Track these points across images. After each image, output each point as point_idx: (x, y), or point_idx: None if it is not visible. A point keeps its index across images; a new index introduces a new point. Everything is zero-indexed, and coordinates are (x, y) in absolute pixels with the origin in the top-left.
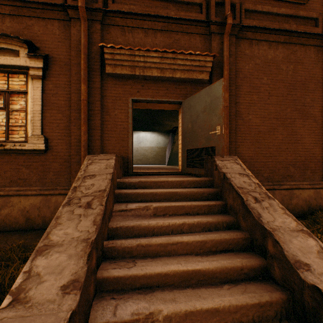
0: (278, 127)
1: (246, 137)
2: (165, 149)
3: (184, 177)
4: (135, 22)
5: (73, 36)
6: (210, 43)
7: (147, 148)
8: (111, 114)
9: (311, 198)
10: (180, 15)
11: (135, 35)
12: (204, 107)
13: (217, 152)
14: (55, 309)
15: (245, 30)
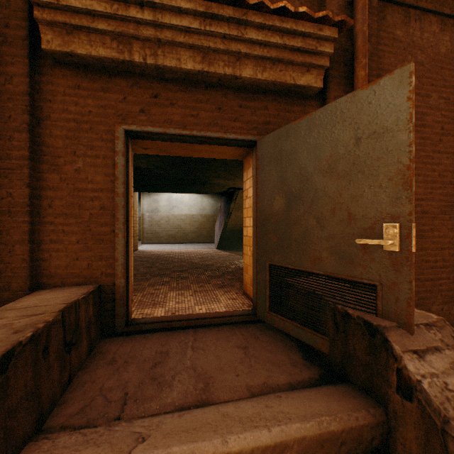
0: None
1: None
2: (214, 218)
3: (271, 366)
4: None
5: None
6: (322, 4)
7: (185, 216)
8: (66, 170)
9: None
10: None
11: None
12: (330, 158)
13: (387, 308)
14: None
15: None
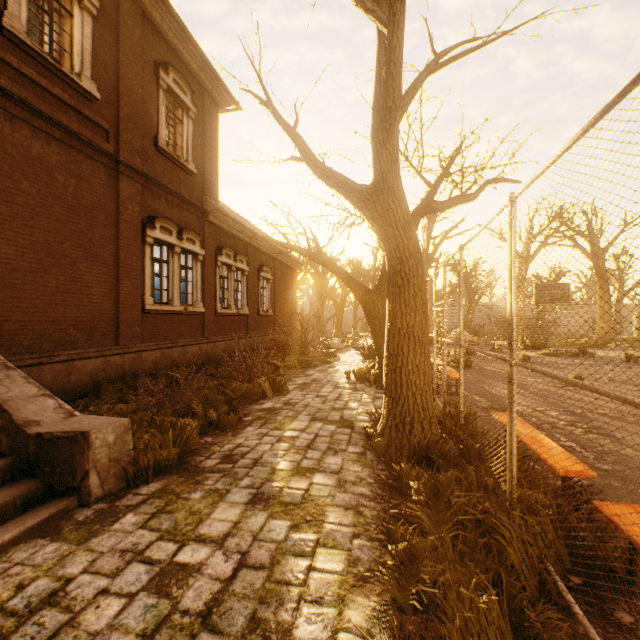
0: (52, 268)
1: None
2: None
3: None
4: None
5: None
6: None
7: None
8: None
9: (100, 370)
10: None
11: None
12: None
13: None
14: None
15: None
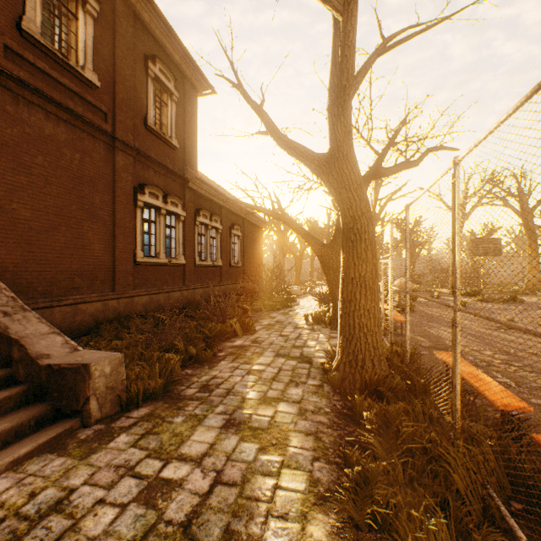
0: (61, 227)
1: (9, 234)
2: None
3: None
4: None
5: None
6: None
7: None
8: None
9: (100, 311)
10: None
11: None
12: None
13: None
14: None
15: (5, 76)
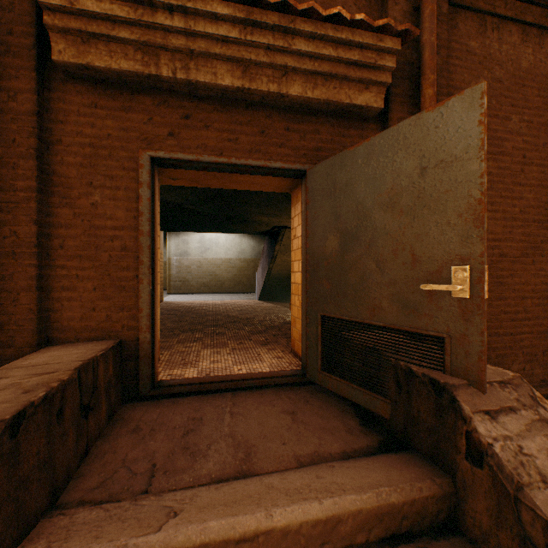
0: (543, 245)
1: None
2: (256, 262)
3: (323, 433)
4: None
5: None
6: (383, 10)
7: (220, 261)
8: (80, 204)
9: None
10: None
11: None
12: (391, 191)
13: (456, 364)
14: None
15: None
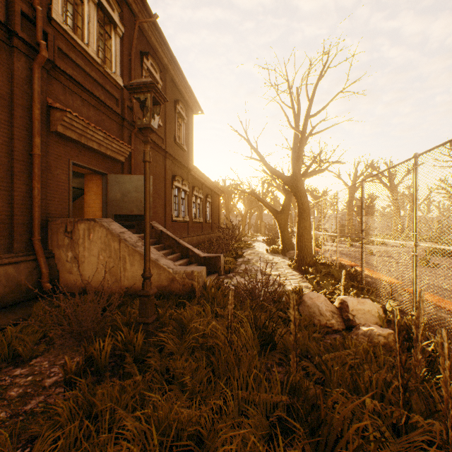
0: None
1: None
2: None
3: None
4: (76, 89)
5: (18, 70)
6: (122, 132)
7: None
8: (54, 173)
9: None
10: (108, 102)
11: (75, 99)
12: (136, 188)
13: None
14: (180, 267)
15: (139, 133)
